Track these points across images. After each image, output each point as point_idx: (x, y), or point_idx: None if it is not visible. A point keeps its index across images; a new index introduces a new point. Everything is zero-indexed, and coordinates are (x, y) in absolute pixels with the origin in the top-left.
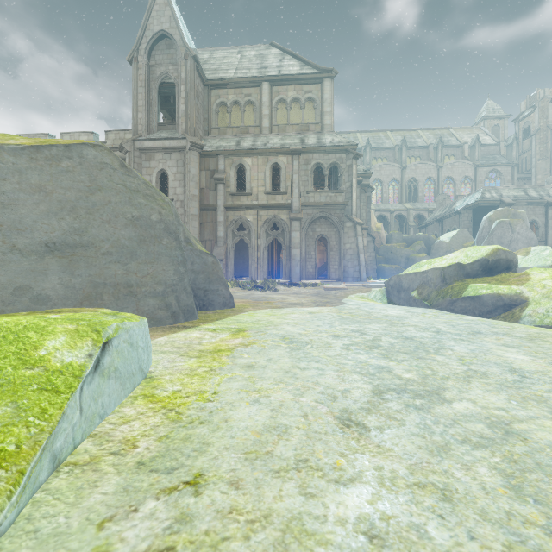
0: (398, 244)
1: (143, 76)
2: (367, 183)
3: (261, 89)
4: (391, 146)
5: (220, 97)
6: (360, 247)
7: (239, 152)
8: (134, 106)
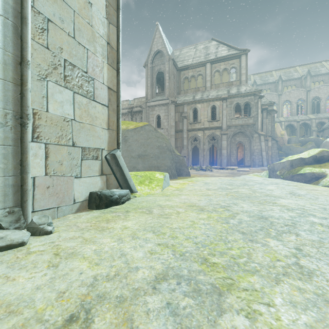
0: (295, 144)
1: (150, 72)
2: (271, 109)
3: (206, 67)
4: (298, 76)
5: (185, 74)
6: (263, 148)
7: (194, 102)
8: (146, 87)
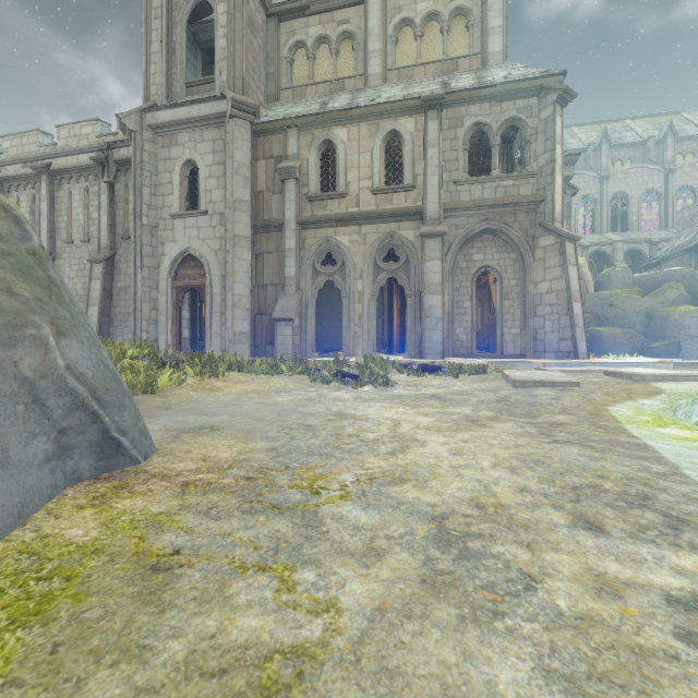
0: (625, 290)
1: None
2: (569, 174)
3: (367, 5)
4: (580, 146)
5: (295, 33)
6: (574, 289)
7: (324, 117)
8: (145, 54)
